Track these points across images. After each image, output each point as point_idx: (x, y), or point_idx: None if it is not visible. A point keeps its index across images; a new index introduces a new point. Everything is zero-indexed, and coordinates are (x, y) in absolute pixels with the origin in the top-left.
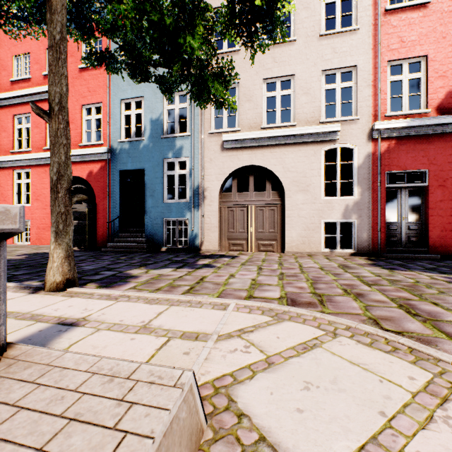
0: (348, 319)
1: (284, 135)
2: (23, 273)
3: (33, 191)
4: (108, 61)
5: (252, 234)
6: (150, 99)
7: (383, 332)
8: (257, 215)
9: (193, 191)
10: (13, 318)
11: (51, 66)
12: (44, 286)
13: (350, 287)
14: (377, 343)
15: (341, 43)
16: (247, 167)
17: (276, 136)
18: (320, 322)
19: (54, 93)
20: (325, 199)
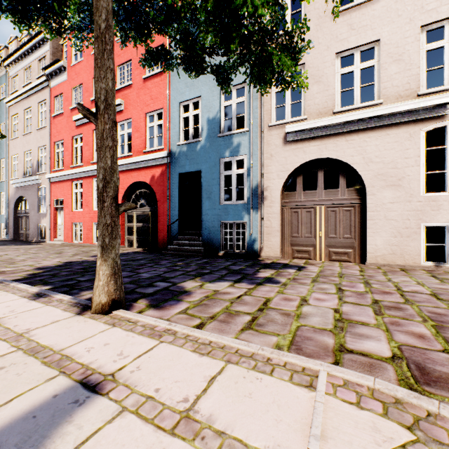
0: None
1: (366, 117)
2: (87, 279)
3: None
4: (163, 59)
5: (321, 240)
6: (207, 97)
7: None
8: (327, 217)
9: (252, 192)
10: (41, 359)
11: (97, 59)
12: (91, 306)
13: None
14: None
15: None
16: (315, 161)
17: (354, 120)
18: None
19: (100, 90)
20: (426, 196)
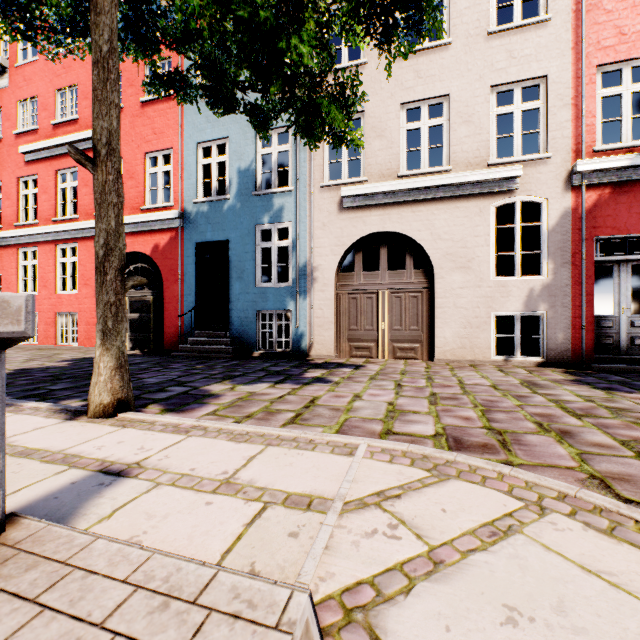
0: (555, 477)
1: (434, 185)
2: (63, 388)
3: (81, 273)
4: (178, 86)
5: (384, 333)
6: (238, 140)
7: (629, 508)
8: (392, 305)
9: (299, 271)
10: (38, 459)
11: (97, 90)
12: (87, 409)
13: (547, 418)
14: (622, 530)
15: (522, 43)
16: (377, 235)
17: (421, 188)
18: (512, 483)
19: (101, 130)
20: (496, 280)
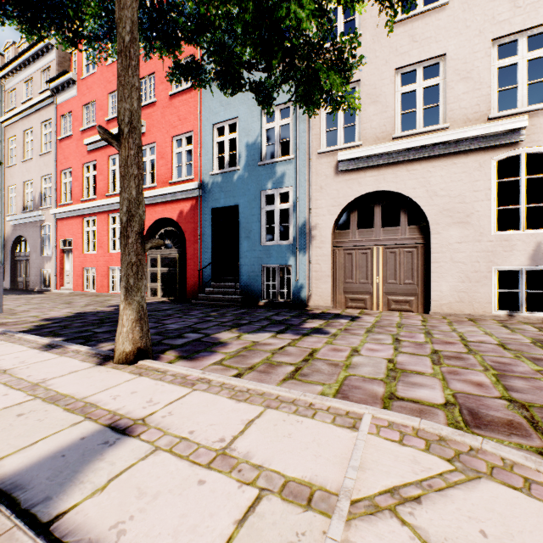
0: None
1: (429, 143)
2: (105, 331)
3: None
4: (194, 74)
5: (379, 286)
6: (246, 119)
7: None
8: (386, 260)
9: (298, 230)
10: (62, 406)
11: (120, 76)
12: (113, 355)
13: None
14: None
15: None
16: (371, 194)
17: (416, 147)
18: None
19: (124, 111)
20: (498, 235)
